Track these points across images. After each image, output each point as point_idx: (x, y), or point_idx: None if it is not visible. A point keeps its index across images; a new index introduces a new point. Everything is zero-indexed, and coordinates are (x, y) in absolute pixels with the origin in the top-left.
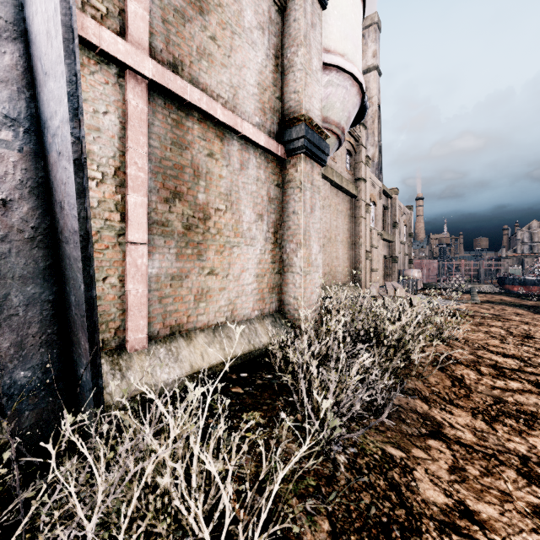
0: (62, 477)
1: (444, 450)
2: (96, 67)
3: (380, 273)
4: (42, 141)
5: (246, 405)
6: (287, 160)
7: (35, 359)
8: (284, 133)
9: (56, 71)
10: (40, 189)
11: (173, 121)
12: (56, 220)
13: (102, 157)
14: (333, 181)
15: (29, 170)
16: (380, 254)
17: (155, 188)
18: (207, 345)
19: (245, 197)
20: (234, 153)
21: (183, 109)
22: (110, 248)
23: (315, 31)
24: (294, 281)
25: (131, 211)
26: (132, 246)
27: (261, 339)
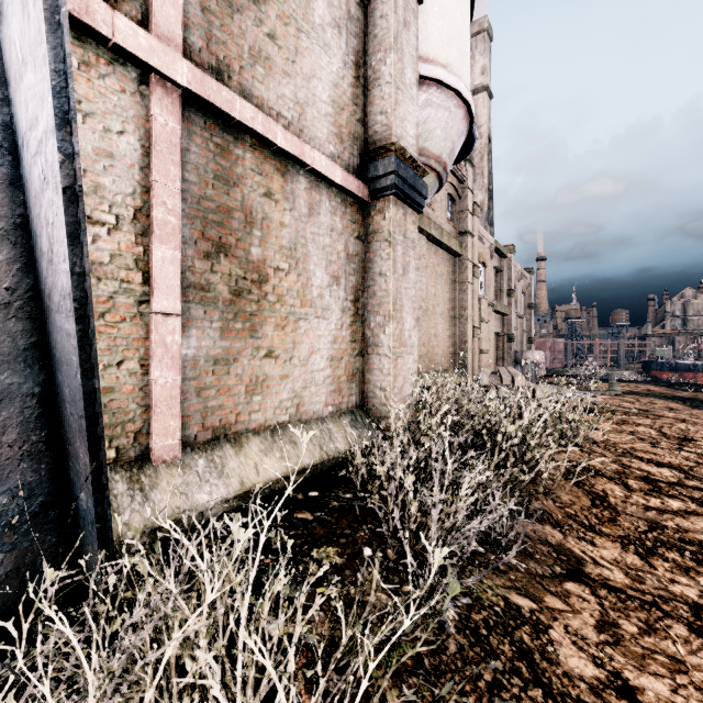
0: (41, 660)
1: (587, 598)
2: (108, 69)
3: (492, 356)
4: (21, 163)
5: (317, 537)
6: (371, 204)
7: (13, 478)
8: (368, 168)
9: (35, 55)
10: (18, 233)
11: (216, 148)
12: (43, 278)
13: (116, 194)
14: (431, 235)
15: (2, 206)
16: (491, 331)
17: (192, 238)
18: (263, 453)
19: (316, 253)
20: (301, 192)
21: (230, 131)
22: (127, 320)
23: (409, 32)
24: (381, 366)
25: (157, 269)
26: (158, 318)
27: (337, 444)
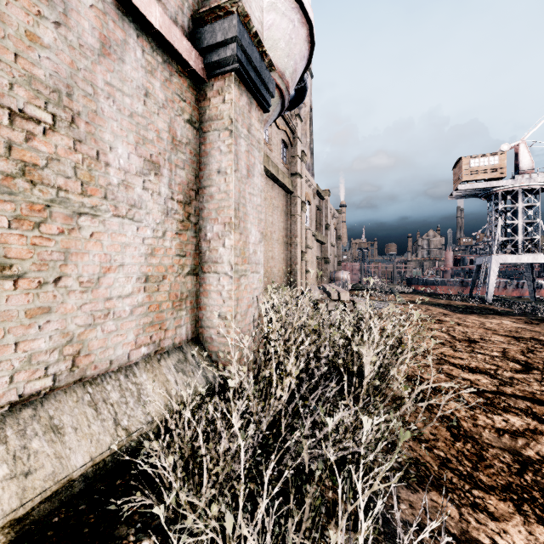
0: None
1: None
2: None
3: (314, 275)
4: None
5: None
6: (207, 83)
7: None
8: (202, 33)
9: None
10: None
11: None
12: None
13: None
14: (269, 171)
15: None
16: (314, 255)
17: None
18: None
19: (116, 118)
20: (83, 8)
21: None
22: None
23: None
24: (220, 287)
25: None
26: None
27: (150, 408)
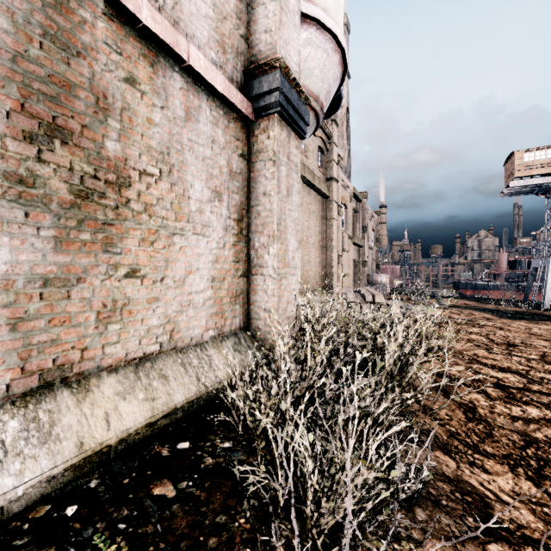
0: None
1: None
2: None
3: (351, 278)
4: None
5: (175, 539)
6: (255, 123)
7: None
8: (252, 85)
9: None
10: None
11: None
12: None
13: None
14: (305, 178)
15: None
16: (350, 258)
17: (0, 108)
18: (119, 397)
19: (194, 163)
20: (176, 91)
21: None
22: None
23: None
24: (266, 287)
25: None
26: None
27: (218, 373)
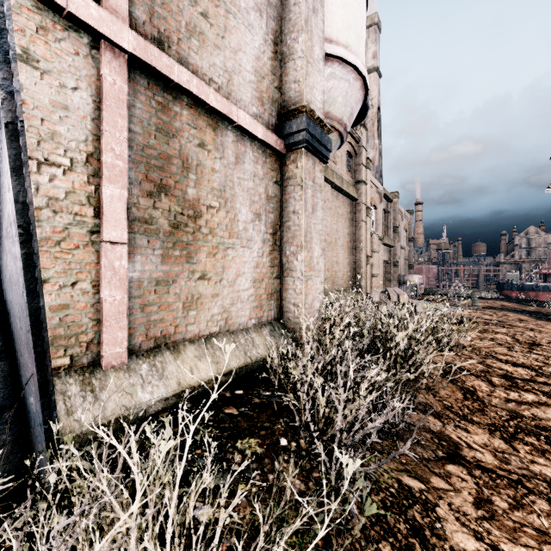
0: None
1: (465, 478)
2: (63, 34)
3: (381, 279)
4: None
5: (241, 430)
6: (286, 156)
7: None
8: (284, 126)
9: None
10: None
11: (158, 105)
12: None
13: (71, 140)
14: (334, 183)
15: None
16: (380, 259)
17: (137, 180)
18: (197, 359)
19: (241, 194)
20: (229, 144)
21: (170, 91)
22: (80, 248)
23: (317, 17)
24: (295, 286)
25: (106, 205)
26: (107, 246)
27: (259, 350)
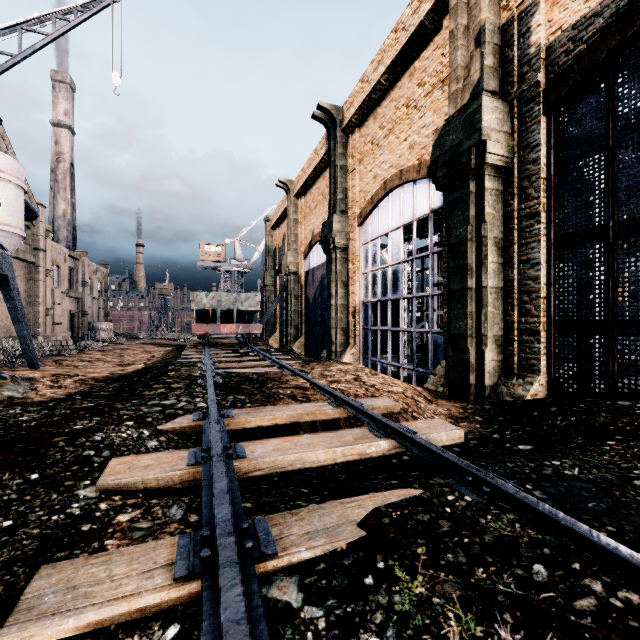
0: None
1: None
2: None
3: (66, 326)
4: None
5: None
6: None
7: None
8: None
9: None
10: None
11: None
12: None
13: None
14: None
15: None
16: (65, 309)
17: None
18: None
19: None
20: None
21: None
22: None
23: None
24: None
25: None
26: None
27: None
